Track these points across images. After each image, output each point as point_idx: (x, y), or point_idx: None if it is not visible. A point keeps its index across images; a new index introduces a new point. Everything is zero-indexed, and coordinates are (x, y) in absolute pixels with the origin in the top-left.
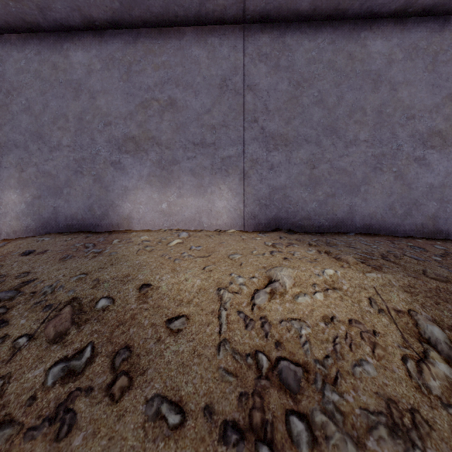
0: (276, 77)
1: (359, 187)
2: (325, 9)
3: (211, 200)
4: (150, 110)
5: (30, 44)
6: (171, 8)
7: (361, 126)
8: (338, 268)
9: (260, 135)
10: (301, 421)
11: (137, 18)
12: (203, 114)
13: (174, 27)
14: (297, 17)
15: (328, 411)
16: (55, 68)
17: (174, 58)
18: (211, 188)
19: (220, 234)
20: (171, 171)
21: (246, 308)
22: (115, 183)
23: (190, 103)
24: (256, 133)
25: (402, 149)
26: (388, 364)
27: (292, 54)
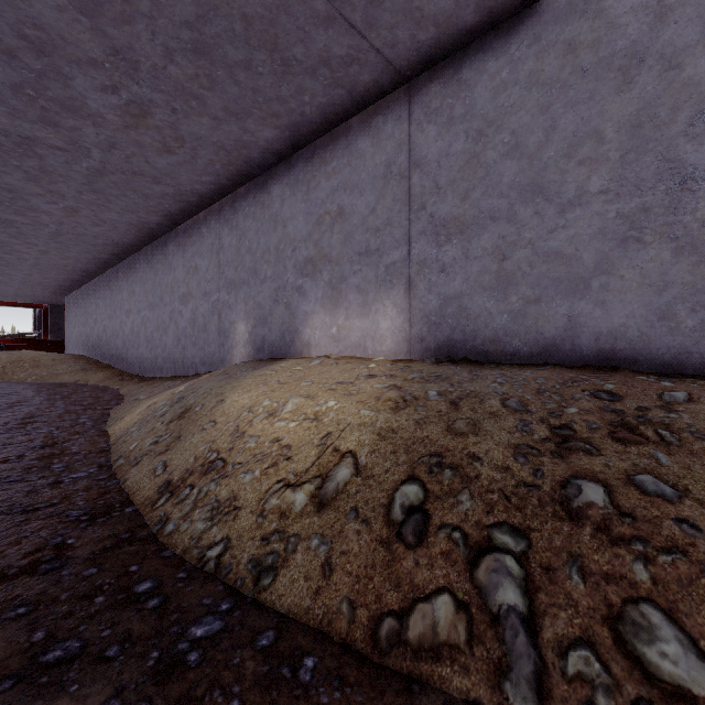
0: (449, 136)
1: (587, 281)
2: (508, 1)
3: (375, 320)
4: (323, 226)
5: (251, 191)
6: (328, 111)
7: (592, 167)
8: (349, 402)
9: (429, 225)
10: (189, 490)
11: (308, 134)
12: (367, 216)
13: (343, 124)
14: (473, 35)
15: (202, 490)
16: (263, 206)
17: (342, 160)
18: (375, 305)
19: (348, 363)
20: (340, 291)
21: (244, 424)
22: (299, 308)
23: (356, 207)
24: (423, 224)
25: (695, 187)
26: (264, 480)
27: (471, 92)
